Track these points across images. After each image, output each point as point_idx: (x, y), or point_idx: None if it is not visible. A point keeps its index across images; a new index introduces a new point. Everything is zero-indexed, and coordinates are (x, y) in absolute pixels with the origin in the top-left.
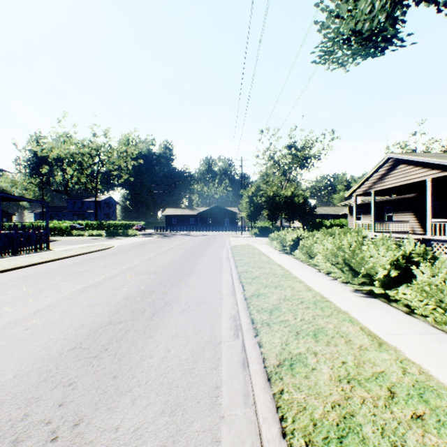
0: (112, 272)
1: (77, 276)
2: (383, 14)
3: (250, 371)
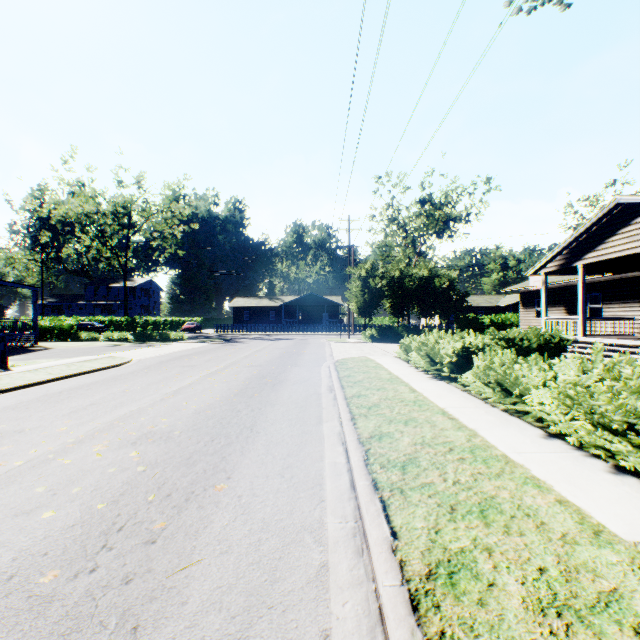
0: (72, 433)
1: None
2: None
3: None
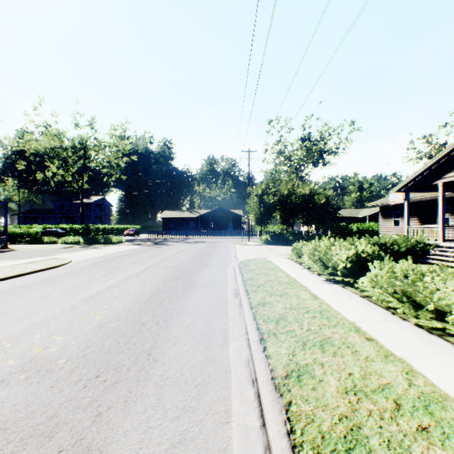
0: None
1: None
2: None
3: None
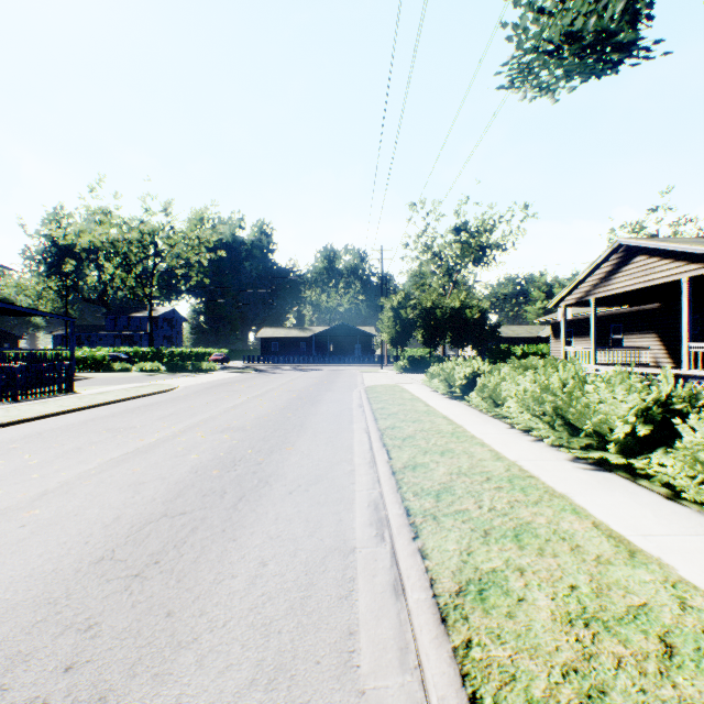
0: (173, 428)
1: (115, 435)
2: (621, 0)
3: (408, 604)
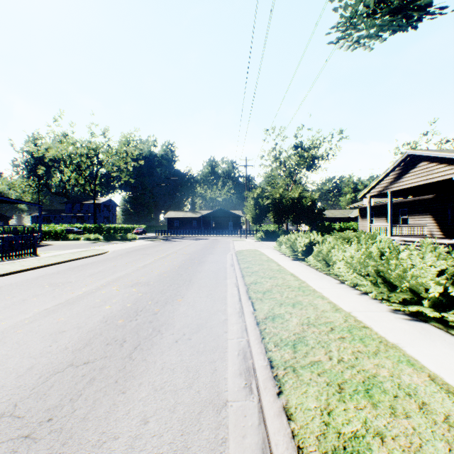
0: (98, 283)
1: (54, 288)
2: None
3: None
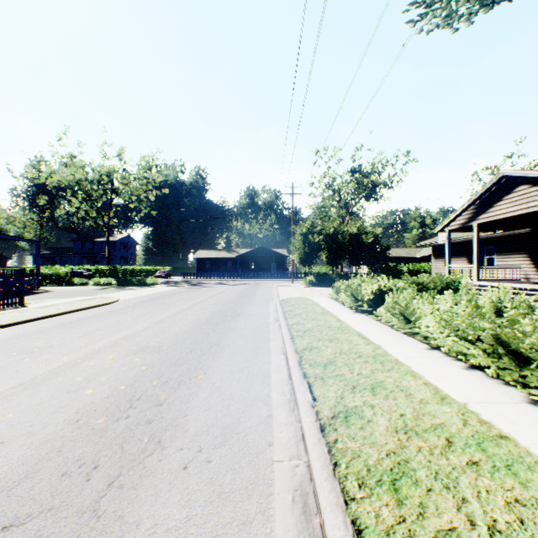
0: (89, 347)
1: (23, 357)
2: None
3: None
